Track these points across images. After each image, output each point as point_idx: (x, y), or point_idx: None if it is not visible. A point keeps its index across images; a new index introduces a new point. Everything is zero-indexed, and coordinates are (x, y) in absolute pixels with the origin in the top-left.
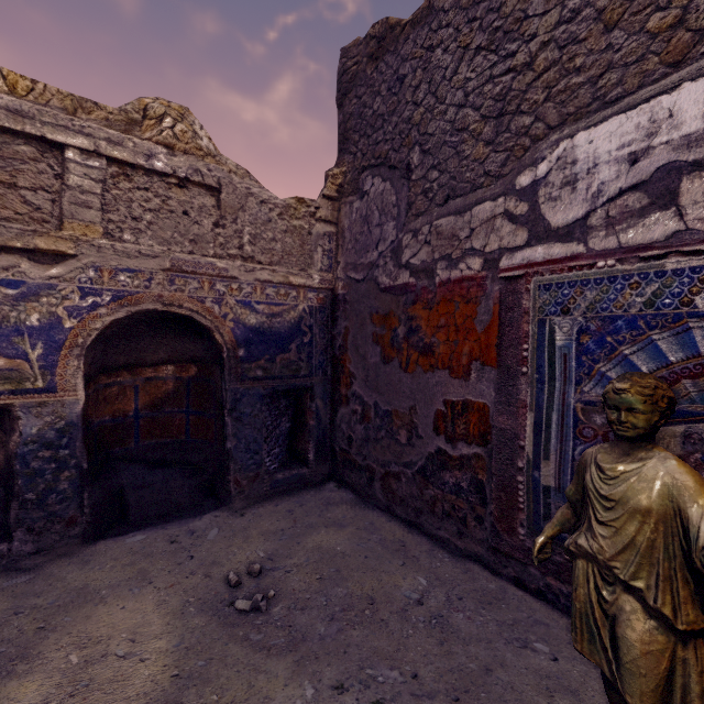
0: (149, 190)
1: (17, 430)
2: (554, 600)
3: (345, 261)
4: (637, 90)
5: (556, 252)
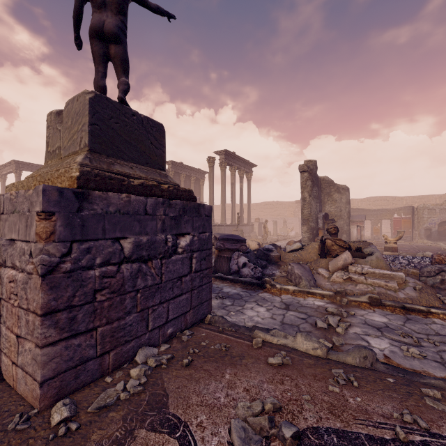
0: (443, 210)
1: (431, 230)
2: None
3: None
4: None
5: None
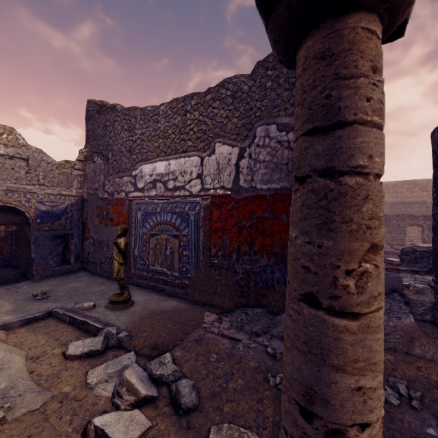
0: None
1: None
2: (139, 285)
3: (87, 185)
4: (152, 159)
5: (139, 194)
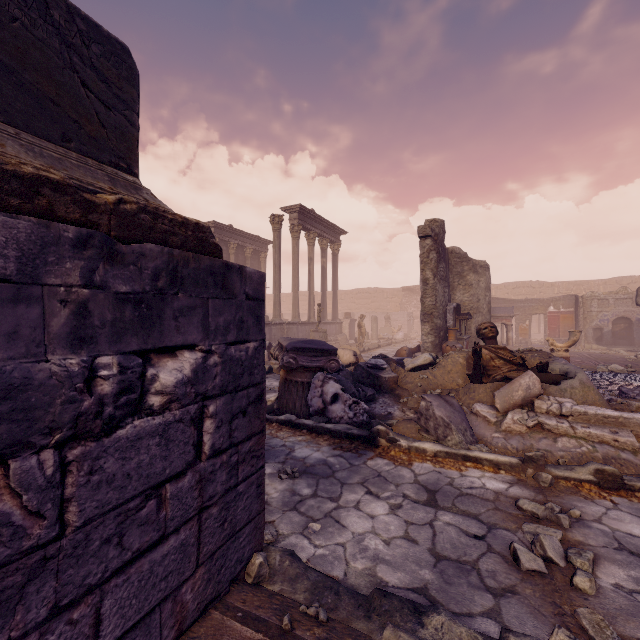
0: (620, 301)
1: (603, 330)
2: None
3: None
4: None
5: None
